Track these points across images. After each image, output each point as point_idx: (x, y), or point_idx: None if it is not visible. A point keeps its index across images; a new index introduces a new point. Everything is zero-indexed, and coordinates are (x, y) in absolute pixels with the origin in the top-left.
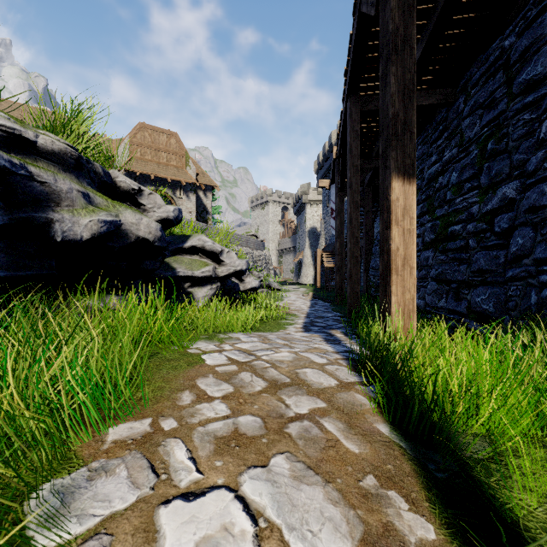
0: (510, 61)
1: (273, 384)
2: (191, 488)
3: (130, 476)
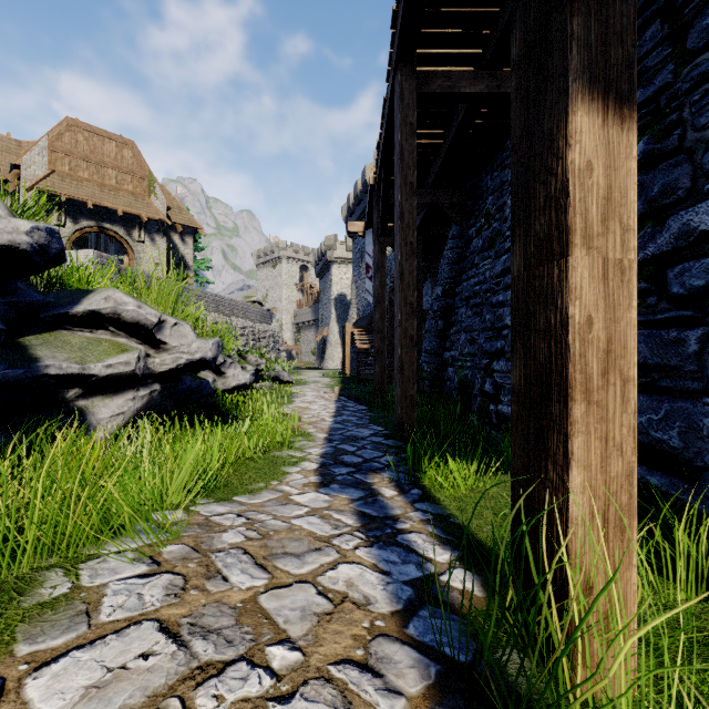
0: None
1: None
2: None
3: None
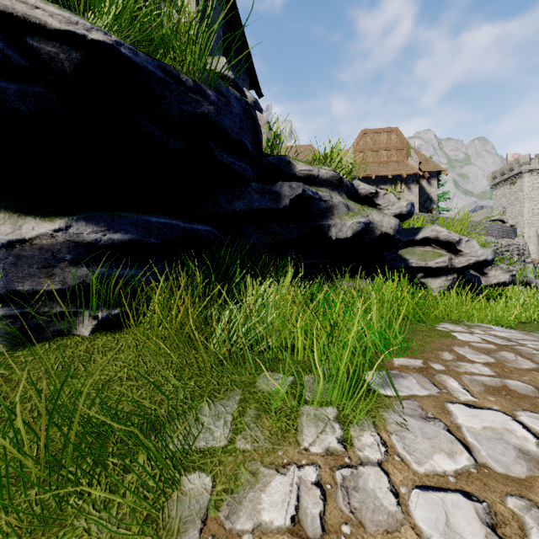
0: None
1: None
2: (469, 402)
3: (419, 383)
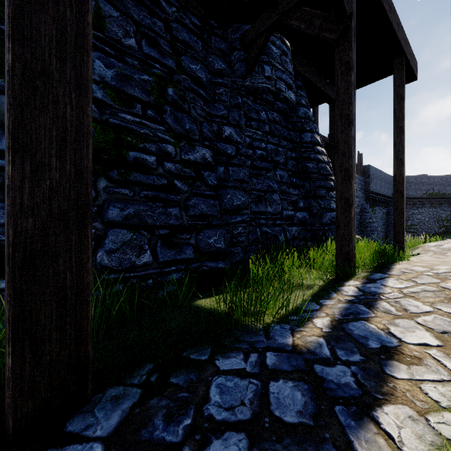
0: (173, 31)
1: (446, 264)
2: None
3: None
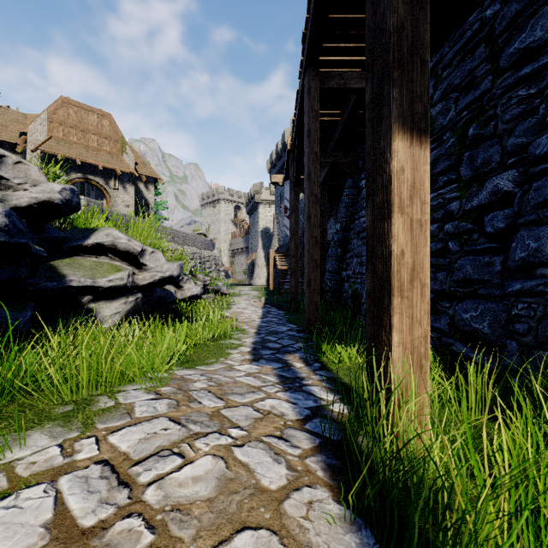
0: (495, 32)
1: None
2: None
3: None
